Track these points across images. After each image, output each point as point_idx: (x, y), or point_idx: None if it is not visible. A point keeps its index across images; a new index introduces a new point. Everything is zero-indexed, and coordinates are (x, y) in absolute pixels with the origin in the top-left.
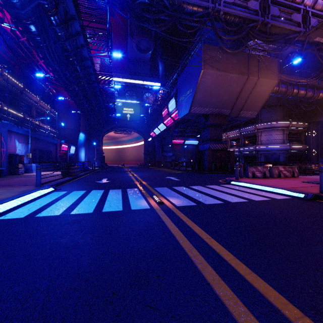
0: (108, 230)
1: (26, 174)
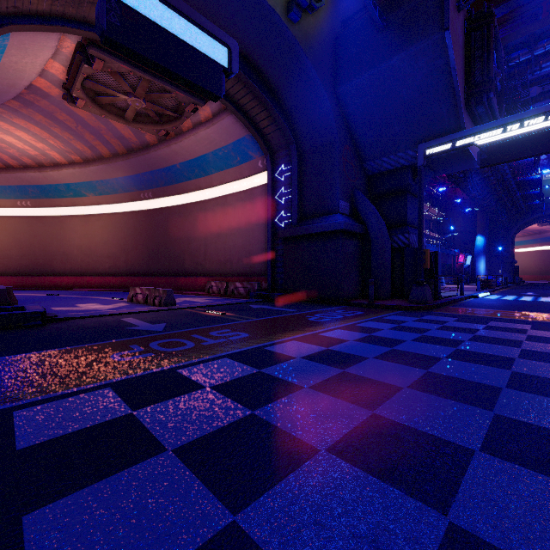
0: (543, 303)
1: (442, 286)
